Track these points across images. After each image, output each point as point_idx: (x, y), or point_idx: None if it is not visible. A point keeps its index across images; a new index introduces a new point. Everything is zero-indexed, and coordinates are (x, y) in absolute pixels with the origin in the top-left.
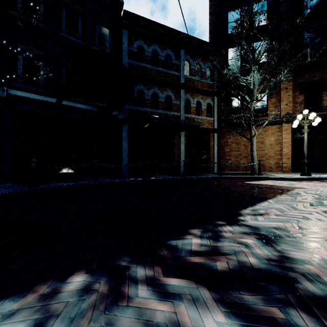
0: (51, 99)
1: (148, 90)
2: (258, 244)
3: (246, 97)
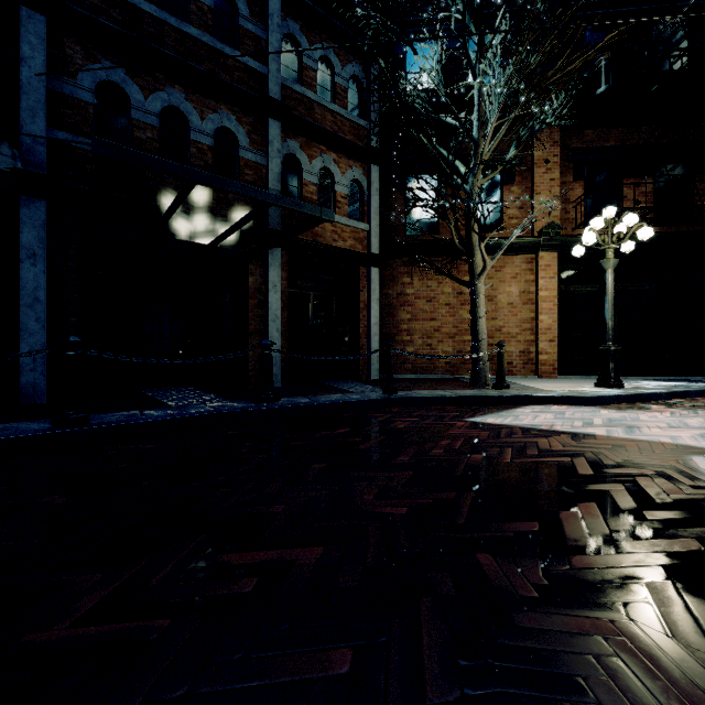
0: None
1: (146, 92)
2: None
3: (457, 165)
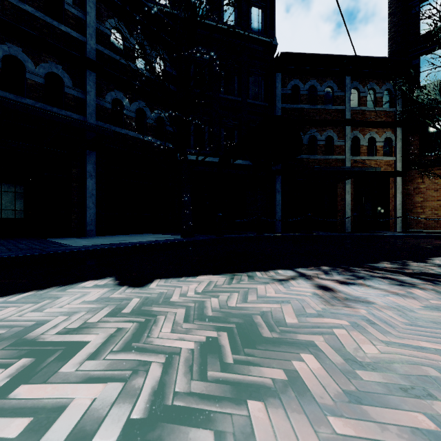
0: (214, 159)
1: (304, 134)
2: (439, 269)
3: None
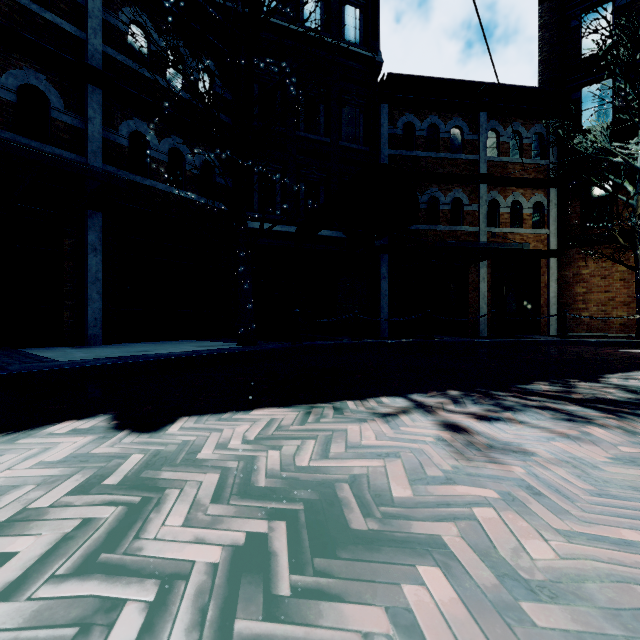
0: (290, 229)
1: (421, 194)
2: (620, 392)
3: (624, 185)
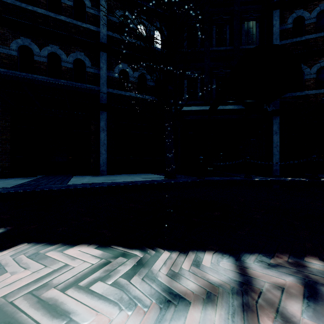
0: (205, 108)
1: (310, 67)
2: None
3: None
